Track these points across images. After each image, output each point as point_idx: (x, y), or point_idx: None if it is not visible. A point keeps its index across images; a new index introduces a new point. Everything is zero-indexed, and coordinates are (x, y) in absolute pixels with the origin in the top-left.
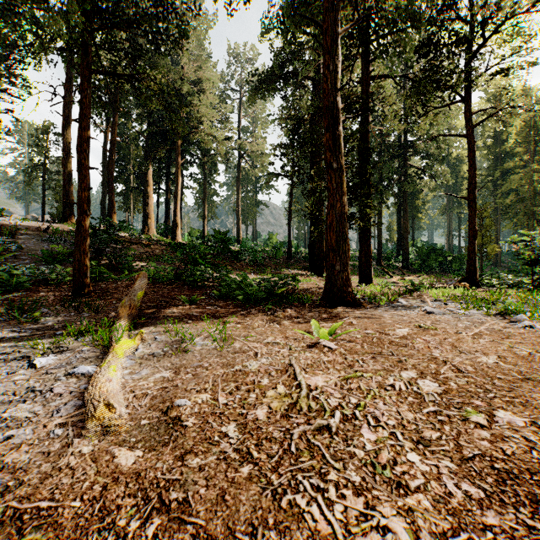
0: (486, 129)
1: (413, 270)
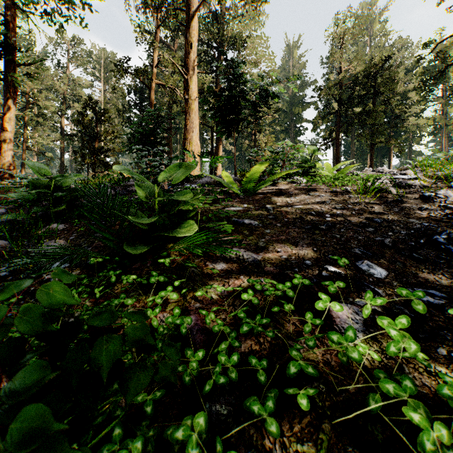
0: None
1: None
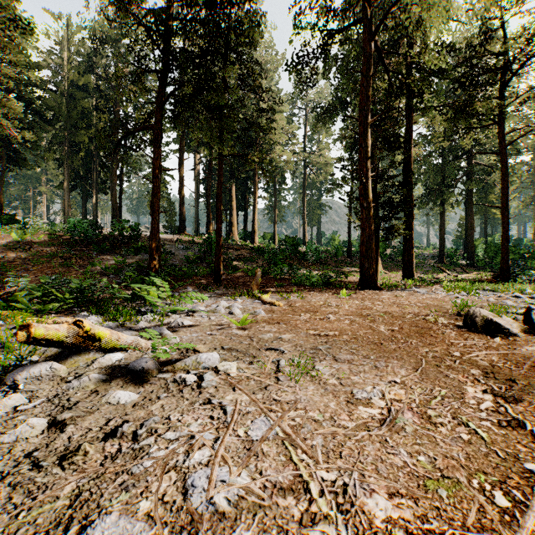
0: None
1: (479, 268)
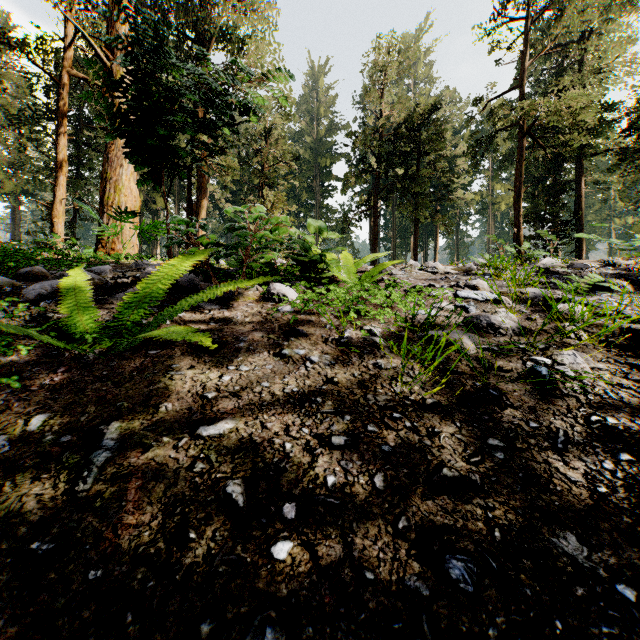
0: None
1: None
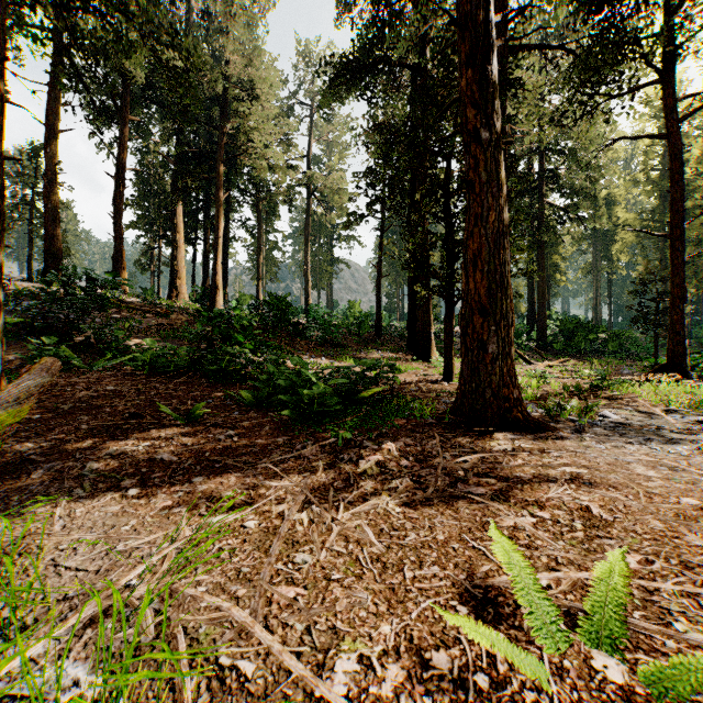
0: (650, 156)
1: (553, 352)
